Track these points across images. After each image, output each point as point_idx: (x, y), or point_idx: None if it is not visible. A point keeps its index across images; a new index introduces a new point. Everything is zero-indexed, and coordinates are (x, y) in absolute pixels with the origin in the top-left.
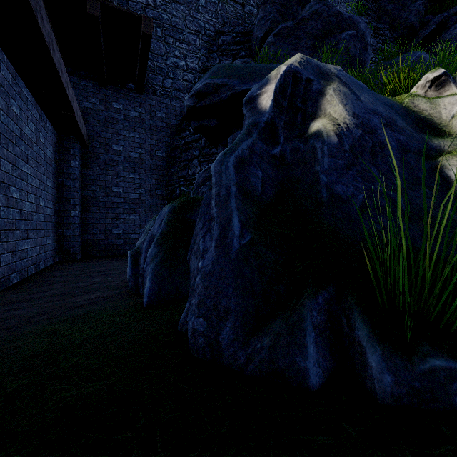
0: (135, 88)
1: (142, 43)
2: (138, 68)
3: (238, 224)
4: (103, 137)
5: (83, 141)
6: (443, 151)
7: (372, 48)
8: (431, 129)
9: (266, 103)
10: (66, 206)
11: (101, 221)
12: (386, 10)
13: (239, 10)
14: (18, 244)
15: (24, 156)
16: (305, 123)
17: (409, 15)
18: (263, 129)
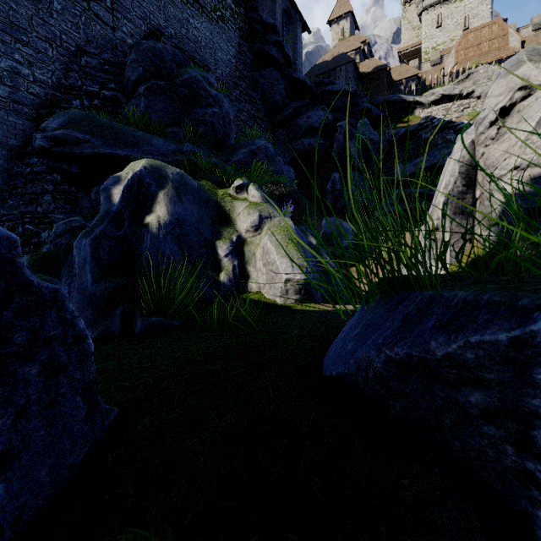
0: None
1: None
2: None
3: (91, 278)
4: None
5: None
6: (222, 236)
7: (247, 112)
8: (226, 220)
9: (117, 198)
10: None
11: None
12: (259, 82)
13: (109, 33)
14: None
15: None
16: (144, 213)
17: (275, 94)
18: (113, 217)
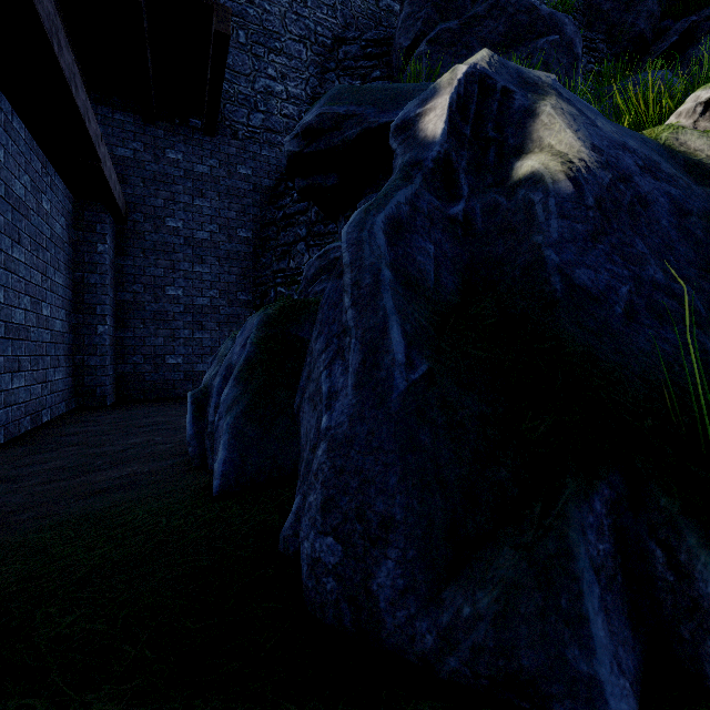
0: (203, 127)
1: (214, 50)
2: (207, 92)
3: (400, 341)
4: (150, 205)
5: (117, 211)
6: None
7: None
8: None
9: (435, 127)
10: (89, 318)
11: (147, 341)
12: (601, 11)
13: (371, 5)
14: (2, 380)
15: (13, 230)
16: (503, 165)
17: (637, 19)
18: (430, 172)
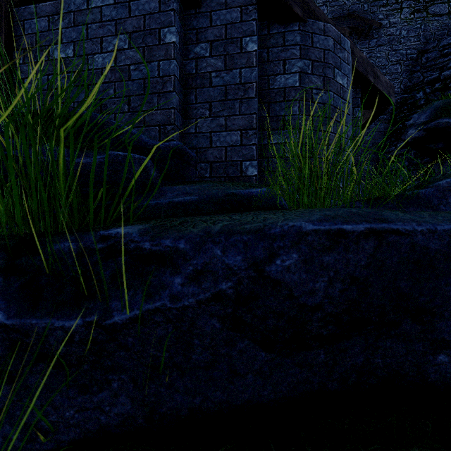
0: None
1: None
2: None
3: None
4: None
5: None
6: None
7: None
8: None
9: None
10: None
11: None
12: None
13: (444, 20)
14: None
15: None
16: None
17: None
18: None
